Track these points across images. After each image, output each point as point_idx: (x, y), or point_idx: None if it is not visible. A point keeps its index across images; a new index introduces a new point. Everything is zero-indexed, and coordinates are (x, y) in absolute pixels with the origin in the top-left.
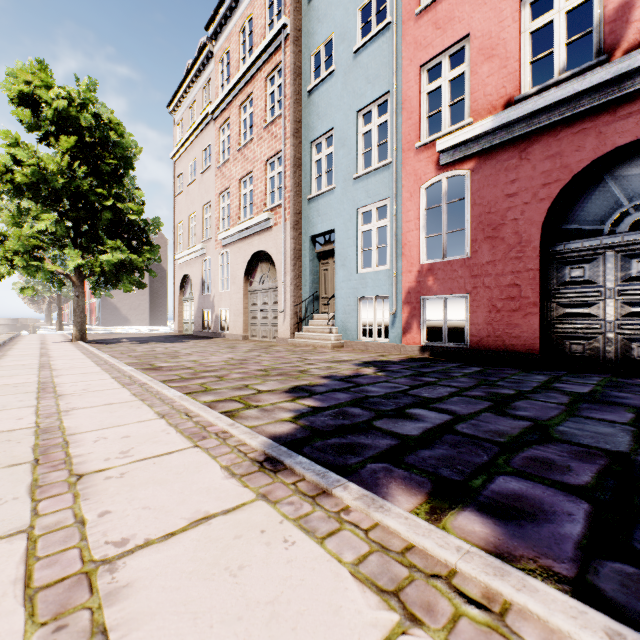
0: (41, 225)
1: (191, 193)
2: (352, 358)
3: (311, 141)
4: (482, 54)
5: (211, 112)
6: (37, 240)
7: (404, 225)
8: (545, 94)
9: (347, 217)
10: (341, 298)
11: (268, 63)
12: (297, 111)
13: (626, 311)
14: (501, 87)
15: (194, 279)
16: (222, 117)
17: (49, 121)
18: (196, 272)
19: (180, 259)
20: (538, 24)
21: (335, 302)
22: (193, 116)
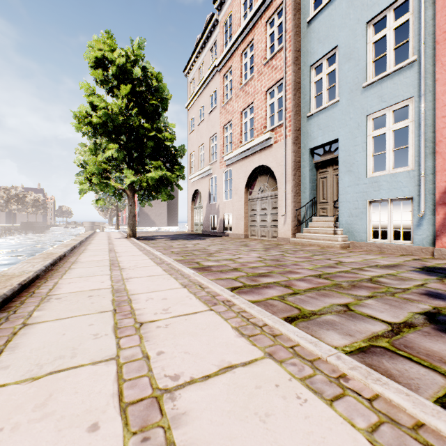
0: (108, 153)
1: (200, 130)
2: (391, 262)
3: (310, 65)
4: None
5: (217, 65)
6: (106, 164)
7: (438, 121)
8: None
9: (354, 125)
10: (346, 202)
11: (268, 9)
12: (296, 42)
13: None
14: None
15: (203, 192)
16: (226, 67)
17: (113, 76)
18: (204, 187)
19: (192, 179)
20: None
21: (339, 206)
22: (202, 73)
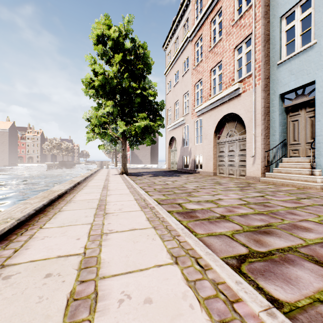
0: (106, 109)
1: (175, 90)
2: None
3: (281, 15)
4: None
5: (189, 36)
6: (105, 118)
7: None
8: None
9: None
10: None
11: None
12: None
13: None
14: None
15: (177, 138)
16: (196, 36)
17: (110, 49)
18: (178, 134)
19: (169, 128)
20: None
21: (316, 147)
22: (176, 46)
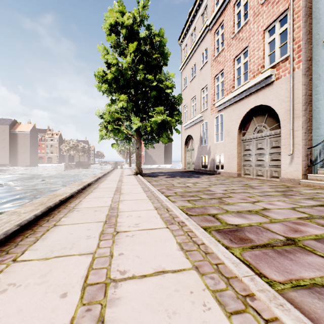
0: (120, 104)
1: (192, 85)
2: None
3: None
4: None
5: (208, 24)
6: (118, 114)
7: None
8: None
9: None
10: None
11: None
12: None
13: None
14: None
15: (194, 137)
16: (217, 23)
17: (123, 39)
18: (196, 132)
19: (185, 126)
20: None
21: None
22: (193, 38)
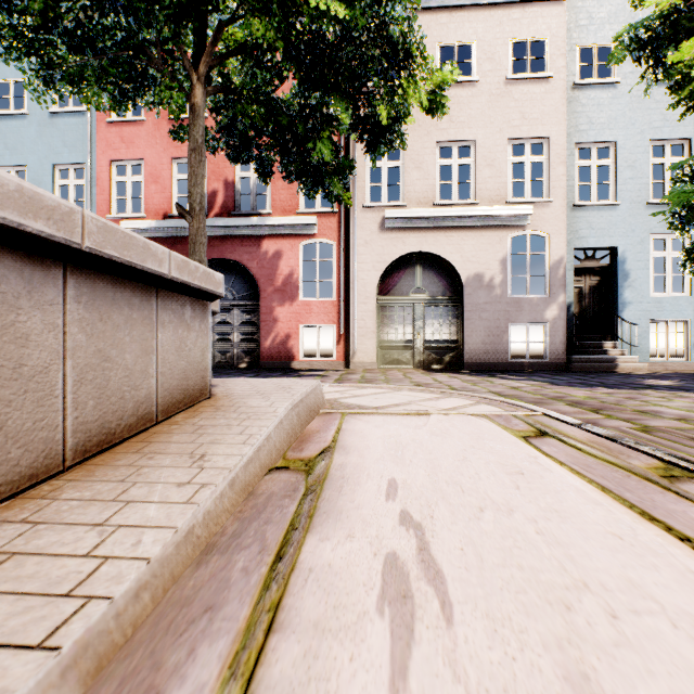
0: None
1: None
2: None
3: None
4: (152, 177)
5: None
6: None
7: None
8: (181, 221)
9: None
10: None
11: None
12: None
13: (218, 338)
14: (162, 203)
15: None
16: None
17: None
18: None
19: None
20: (181, 178)
21: None
22: None
